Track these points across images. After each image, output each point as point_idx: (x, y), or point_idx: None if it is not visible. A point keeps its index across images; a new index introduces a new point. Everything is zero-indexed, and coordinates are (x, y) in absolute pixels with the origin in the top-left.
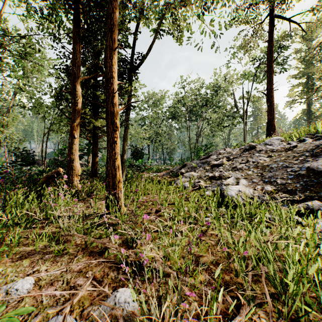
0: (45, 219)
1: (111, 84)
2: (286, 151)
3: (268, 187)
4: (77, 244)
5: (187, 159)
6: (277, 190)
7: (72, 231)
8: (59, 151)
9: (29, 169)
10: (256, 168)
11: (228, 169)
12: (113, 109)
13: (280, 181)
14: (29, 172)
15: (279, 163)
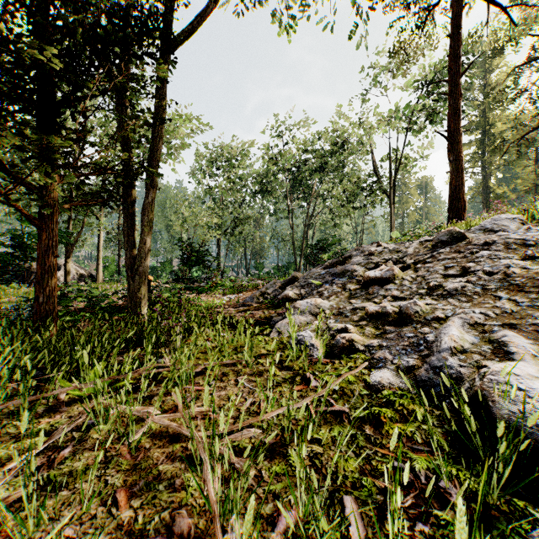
0: None
1: None
2: None
3: None
4: None
5: (287, 266)
6: None
7: None
8: None
9: None
10: (520, 292)
11: (417, 291)
12: None
13: None
14: None
15: None
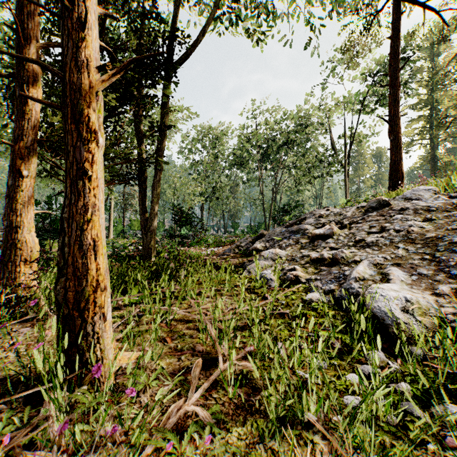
0: None
1: (70, 3)
2: (456, 210)
3: None
4: None
5: (259, 225)
6: None
7: None
8: None
9: None
10: (412, 244)
11: (346, 244)
12: (76, 77)
13: None
14: None
15: None
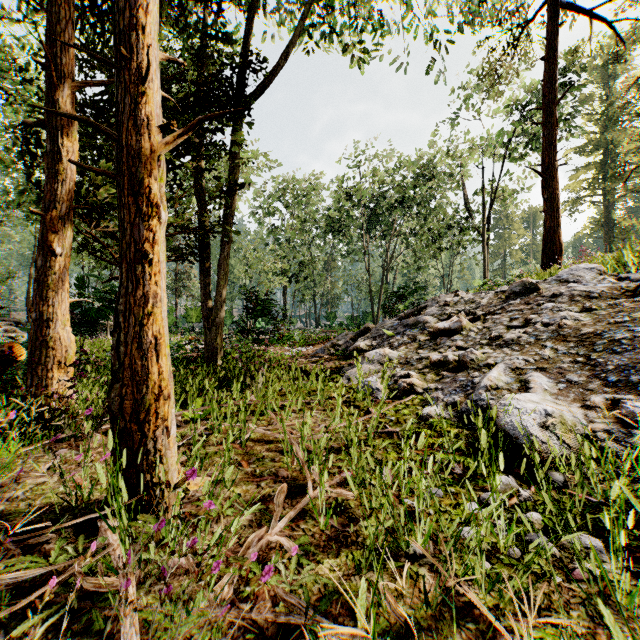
0: None
1: (127, 50)
2: (625, 297)
3: (638, 403)
4: None
5: (364, 316)
6: None
7: None
8: None
9: None
10: (563, 342)
11: (478, 342)
12: (135, 140)
13: None
14: None
15: (632, 327)
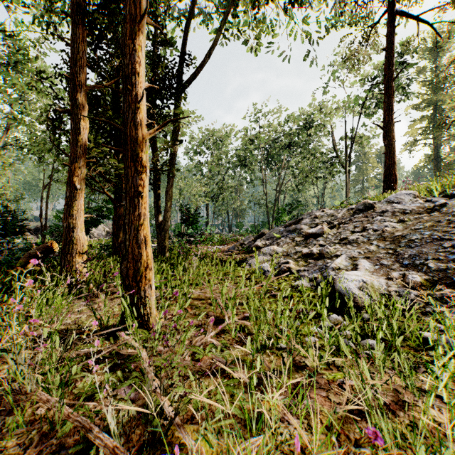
0: (1, 342)
1: (131, 86)
2: (426, 213)
3: (415, 275)
4: (37, 417)
5: (262, 225)
6: (431, 282)
7: (28, 385)
8: (62, 213)
9: (9, 242)
10: (383, 241)
11: (333, 241)
12: (135, 133)
13: (434, 264)
14: (9, 247)
15: (423, 232)
